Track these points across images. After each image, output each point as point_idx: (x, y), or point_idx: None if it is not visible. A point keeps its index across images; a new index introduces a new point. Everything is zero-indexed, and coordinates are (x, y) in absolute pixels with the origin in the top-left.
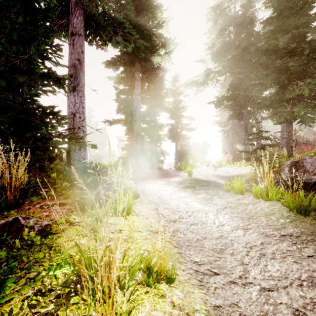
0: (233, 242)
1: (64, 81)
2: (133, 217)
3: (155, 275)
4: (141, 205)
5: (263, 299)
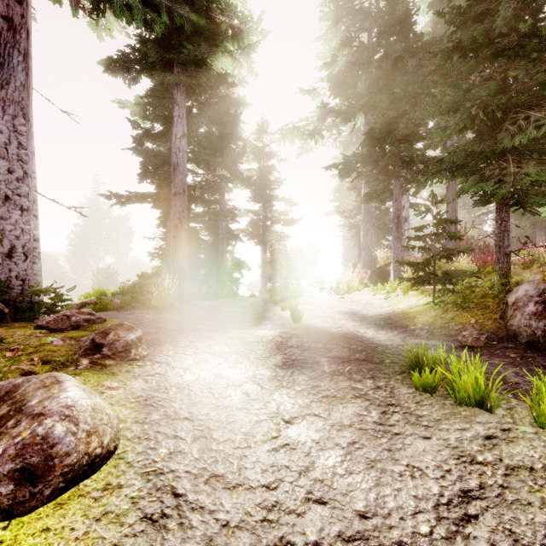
0: None
1: None
2: None
3: None
4: None
5: None
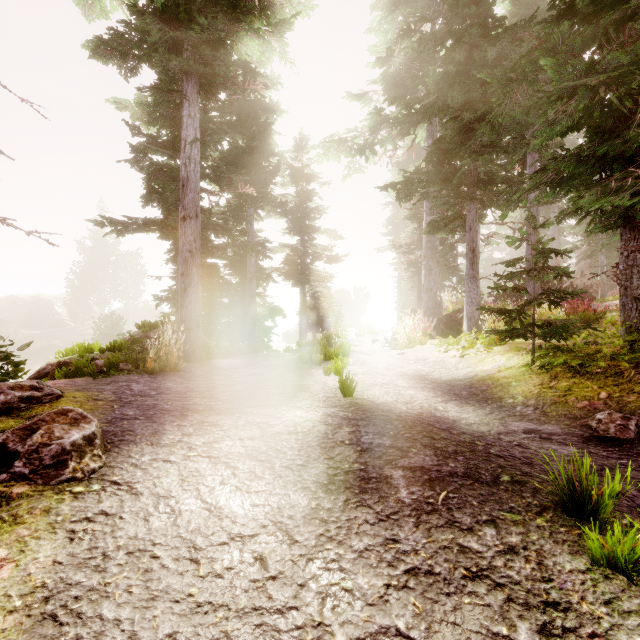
0: None
1: None
2: None
3: None
4: None
5: None
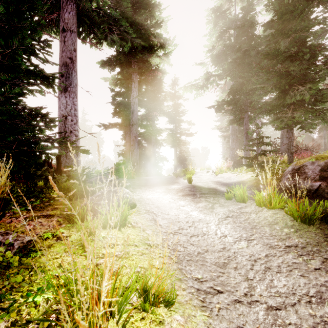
0: (237, 255)
1: (53, 80)
2: (128, 229)
3: (152, 298)
4: (138, 216)
5: (271, 320)
